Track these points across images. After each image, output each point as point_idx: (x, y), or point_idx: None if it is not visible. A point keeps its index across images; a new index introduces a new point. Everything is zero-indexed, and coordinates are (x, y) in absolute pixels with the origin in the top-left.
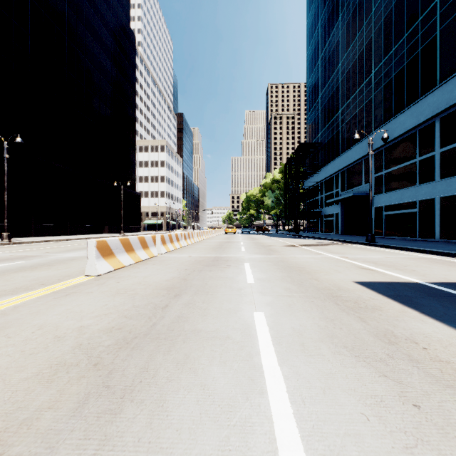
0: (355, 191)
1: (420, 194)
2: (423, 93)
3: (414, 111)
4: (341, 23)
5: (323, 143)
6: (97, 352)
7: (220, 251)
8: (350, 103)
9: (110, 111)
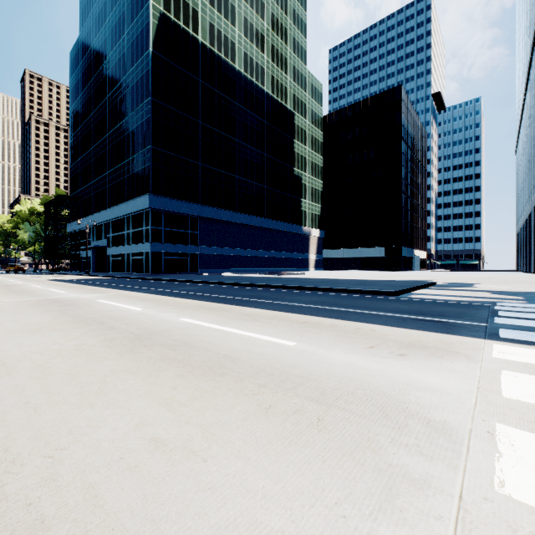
0: (100, 242)
1: (122, 251)
2: (123, 201)
3: (119, 209)
4: (93, 120)
5: (82, 199)
6: None
7: None
8: (97, 181)
9: None
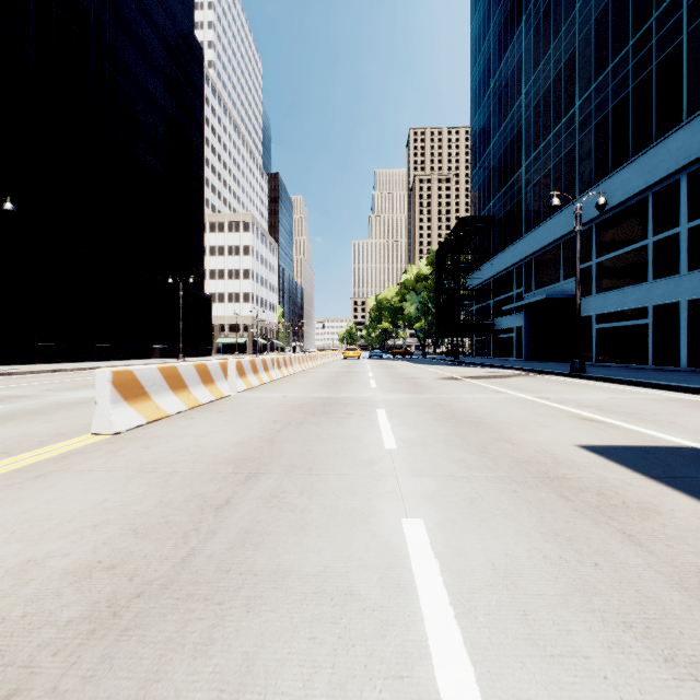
0: (548, 291)
1: (654, 296)
2: (660, 135)
3: (645, 163)
4: (526, 29)
5: (496, 217)
6: (32, 647)
7: (335, 388)
8: (540, 154)
9: (163, 166)
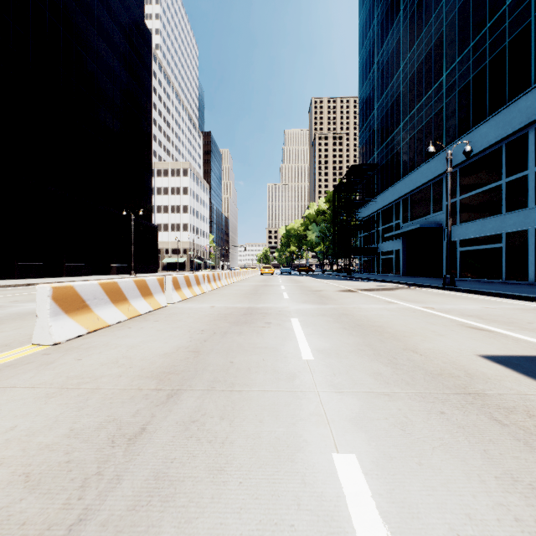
0: (420, 222)
1: (507, 225)
2: (512, 97)
3: (500, 120)
4: (403, 18)
5: (379, 165)
6: None
7: (255, 299)
8: (414, 115)
9: (119, 123)
